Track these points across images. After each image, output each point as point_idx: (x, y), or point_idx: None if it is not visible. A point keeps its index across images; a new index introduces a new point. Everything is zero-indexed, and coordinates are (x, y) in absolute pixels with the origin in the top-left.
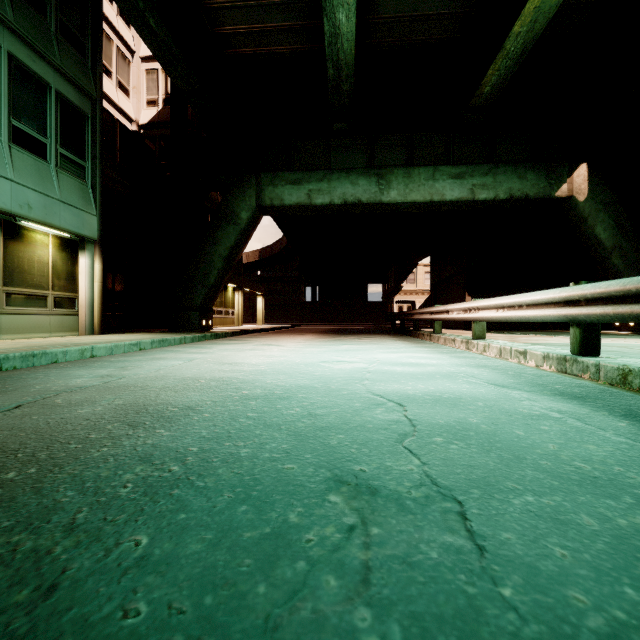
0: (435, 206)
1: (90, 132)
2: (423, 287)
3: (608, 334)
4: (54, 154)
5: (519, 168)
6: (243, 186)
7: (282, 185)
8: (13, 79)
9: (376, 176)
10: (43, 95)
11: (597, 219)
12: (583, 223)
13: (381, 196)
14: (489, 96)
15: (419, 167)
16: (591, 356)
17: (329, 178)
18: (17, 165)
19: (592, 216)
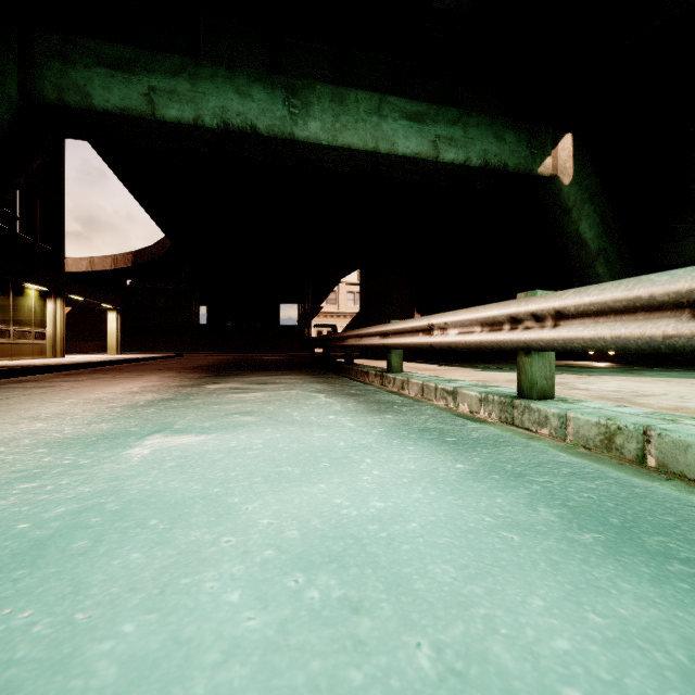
0: (379, 165)
1: None
2: (345, 309)
3: (624, 368)
4: None
5: (496, 123)
6: None
7: (86, 64)
8: None
9: (284, 89)
10: None
11: (583, 212)
12: (565, 216)
13: (293, 126)
14: None
15: (357, 89)
16: None
17: (193, 72)
18: None
19: (577, 207)
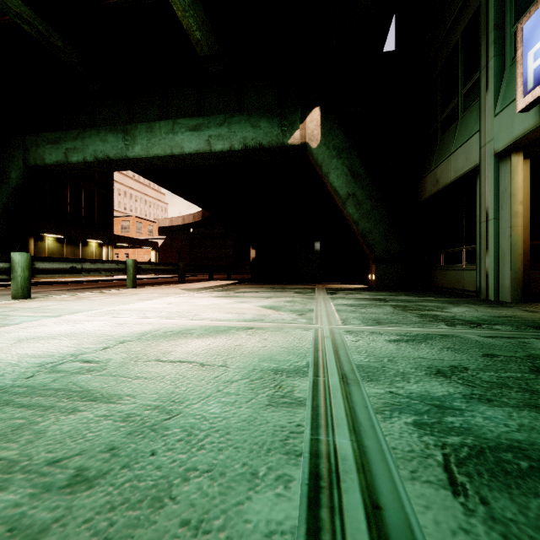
0: (187, 160)
1: None
2: None
3: (292, 290)
4: None
5: (253, 116)
6: (13, 148)
7: (44, 145)
8: None
9: (122, 132)
10: None
11: (330, 166)
12: (322, 171)
13: (127, 151)
14: (209, 43)
15: (160, 121)
16: None
17: (82, 136)
18: None
19: (325, 163)
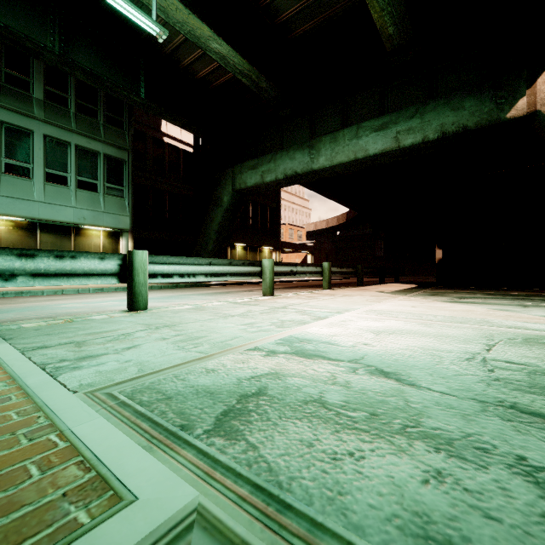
0: (369, 162)
1: (127, 169)
2: None
3: (532, 298)
4: (103, 188)
5: (453, 98)
6: (225, 178)
7: (246, 172)
8: (78, 157)
9: (308, 148)
10: (96, 159)
11: None
12: None
13: (312, 164)
14: (401, 34)
15: (343, 129)
16: (131, 310)
17: (274, 159)
18: (79, 199)
19: None
